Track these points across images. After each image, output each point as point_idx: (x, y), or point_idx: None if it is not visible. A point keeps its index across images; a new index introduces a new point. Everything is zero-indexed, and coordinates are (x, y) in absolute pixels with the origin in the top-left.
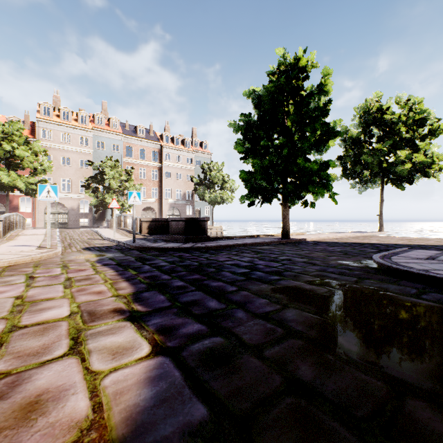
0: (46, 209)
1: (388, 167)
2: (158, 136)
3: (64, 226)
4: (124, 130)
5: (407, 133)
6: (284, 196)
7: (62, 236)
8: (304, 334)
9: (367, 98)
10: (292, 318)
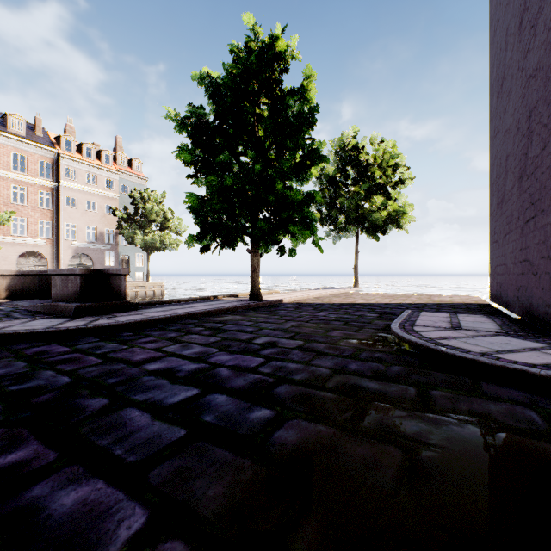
0: None
1: (365, 213)
2: (53, 138)
3: None
4: None
5: (381, 179)
6: (254, 240)
7: None
8: None
9: (343, 132)
10: None
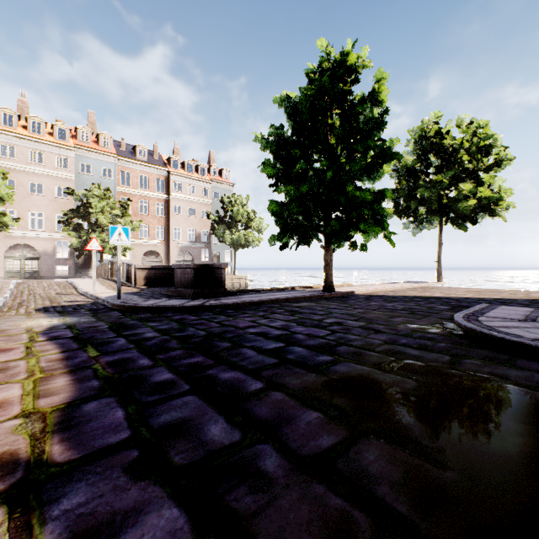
0: (7, 252)
1: (449, 203)
2: (165, 159)
3: (33, 276)
4: (119, 150)
5: (470, 163)
6: (327, 237)
7: (18, 290)
8: (422, 533)
9: (423, 119)
10: (378, 467)
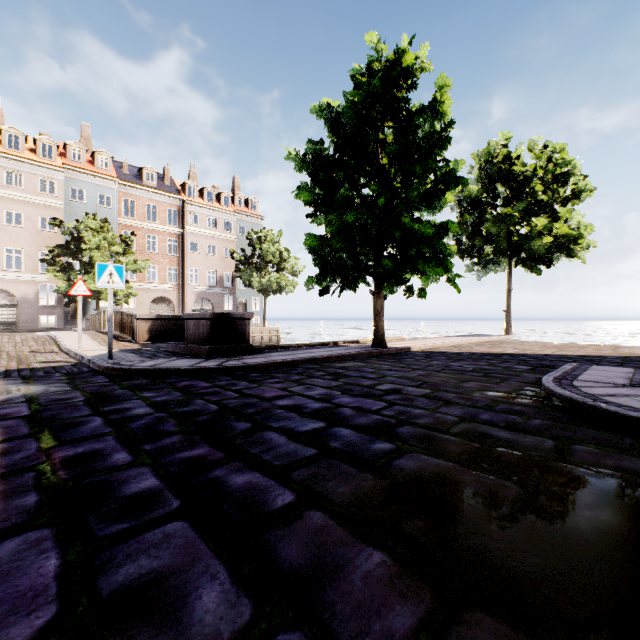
0: None
1: (520, 241)
2: (179, 185)
3: (9, 328)
4: (121, 173)
5: (544, 194)
6: (378, 280)
7: None
8: None
9: (490, 141)
10: None
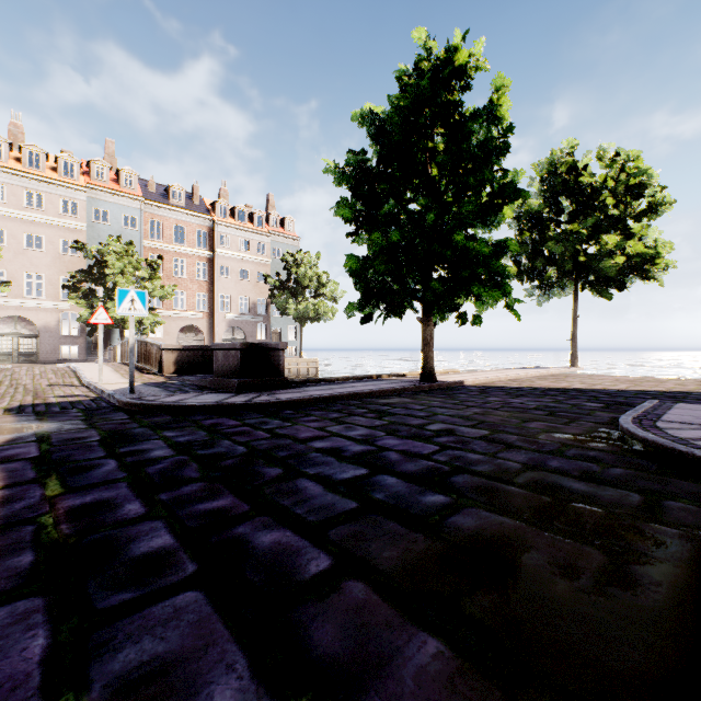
0: None
1: (588, 261)
2: (208, 204)
3: (29, 359)
4: (147, 192)
5: (615, 209)
6: (426, 305)
7: None
8: None
9: (553, 149)
10: None
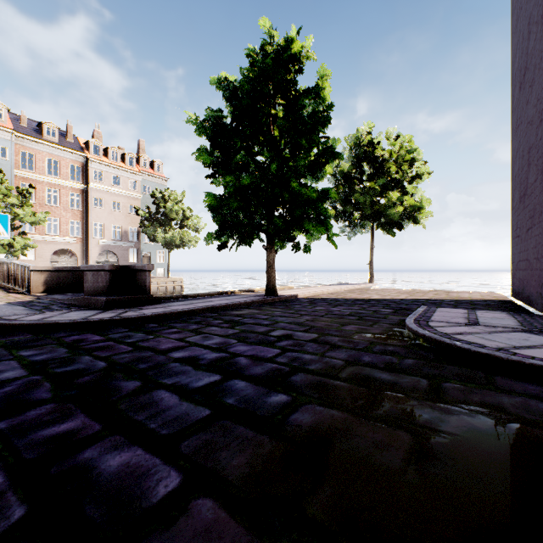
0: None
1: (380, 209)
2: (82, 143)
3: None
4: (18, 125)
5: (397, 174)
6: (270, 236)
7: None
8: None
9: (358, 128)
10: None
